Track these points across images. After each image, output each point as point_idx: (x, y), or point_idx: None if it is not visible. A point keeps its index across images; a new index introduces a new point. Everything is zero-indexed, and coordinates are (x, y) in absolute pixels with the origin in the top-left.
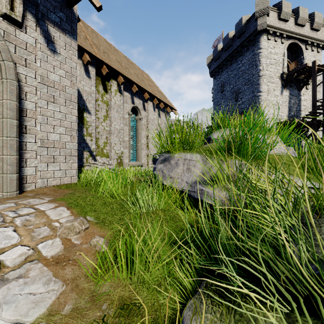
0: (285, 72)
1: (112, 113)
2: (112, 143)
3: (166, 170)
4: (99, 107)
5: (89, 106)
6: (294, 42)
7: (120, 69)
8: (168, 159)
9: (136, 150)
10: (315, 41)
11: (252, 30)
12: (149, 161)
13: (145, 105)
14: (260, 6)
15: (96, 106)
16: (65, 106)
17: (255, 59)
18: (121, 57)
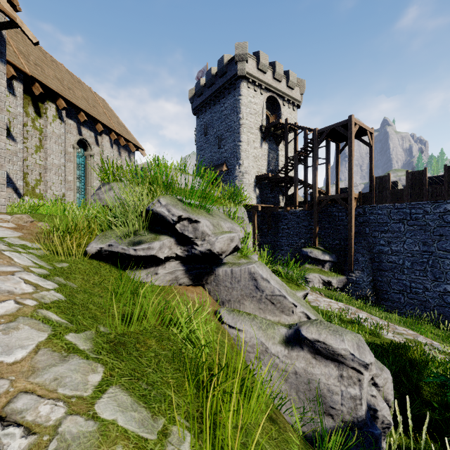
0: (263, 125)
1: (48, 143)
2: (48, 181)
3: (102, 195)
4: (29, 134)
5: (14, 131)
6: (273, 96)
7: (61, 89)
8: (104, 187)
9: (85, 195)
10: (291, 99)
11: (233, 73)
12: None
13: (98, 139)
14: (239, 50)
15: (25, 132)
16: None
17: (236, 106)
18: (63, 73)
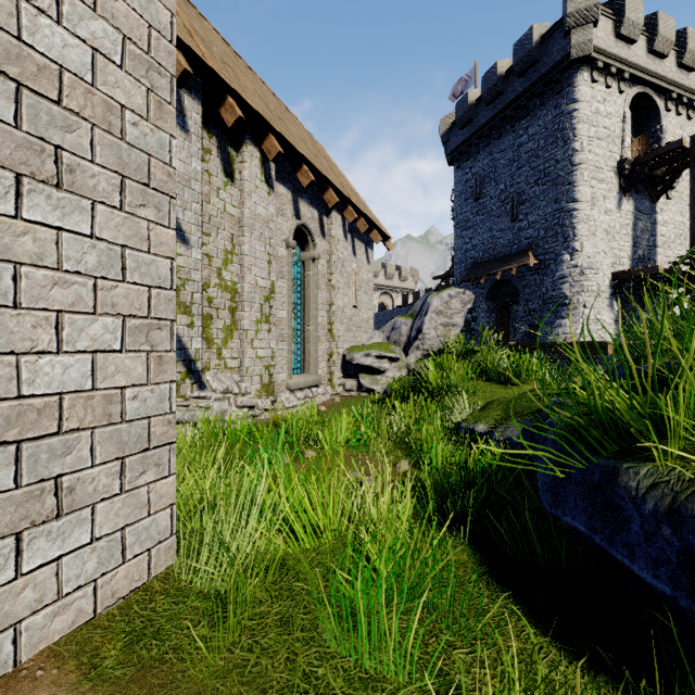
0: (628, 158)
1: (247, 241)
2: (247, 328)
3: None
4: (213, 224)
5: (185, 219)
6: (643, 93)
7: (269, 116)
8: None
9: (302, 343)
10: (685, 93)
11: (556, 58)
12: (334, 369)
13: (323, 223)
14: (578, 1)
15: (204, 219)
16: (118, 208)
17: (564, 126)
18: (264, 91)
